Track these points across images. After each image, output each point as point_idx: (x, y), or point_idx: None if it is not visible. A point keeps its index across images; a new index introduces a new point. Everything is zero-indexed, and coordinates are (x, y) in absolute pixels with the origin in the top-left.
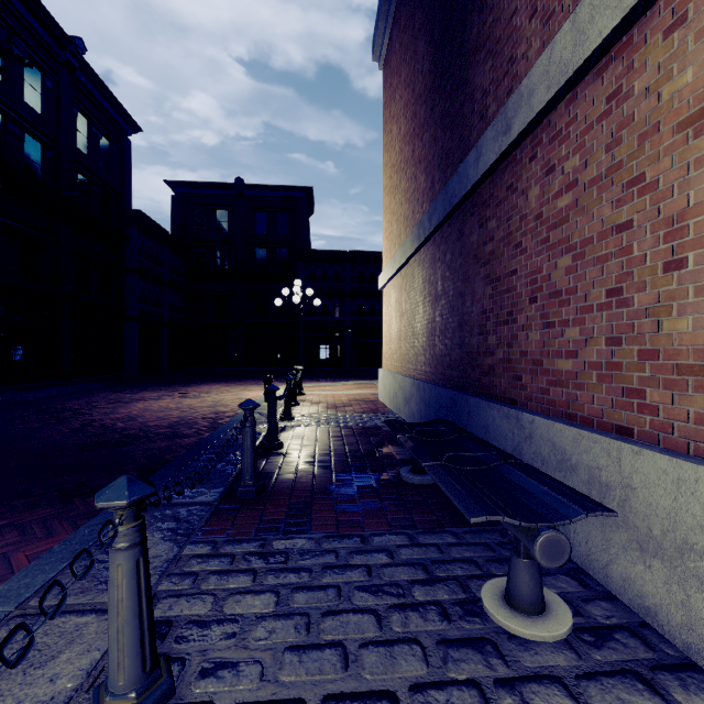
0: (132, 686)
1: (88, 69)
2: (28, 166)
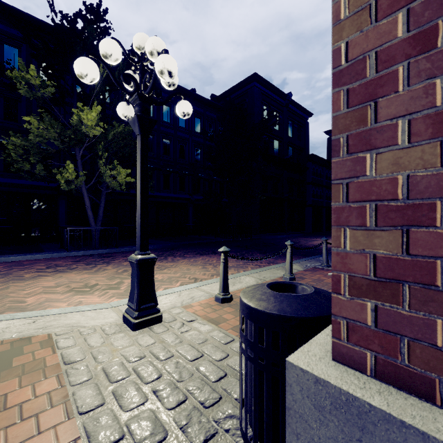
0: (325, 263)
1: (292, 102)
2: (274, 152)
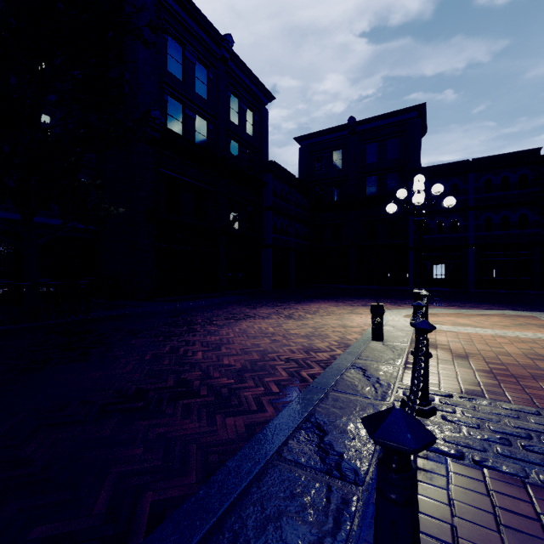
0: None
1: (236, 59)
2: (198, 139)
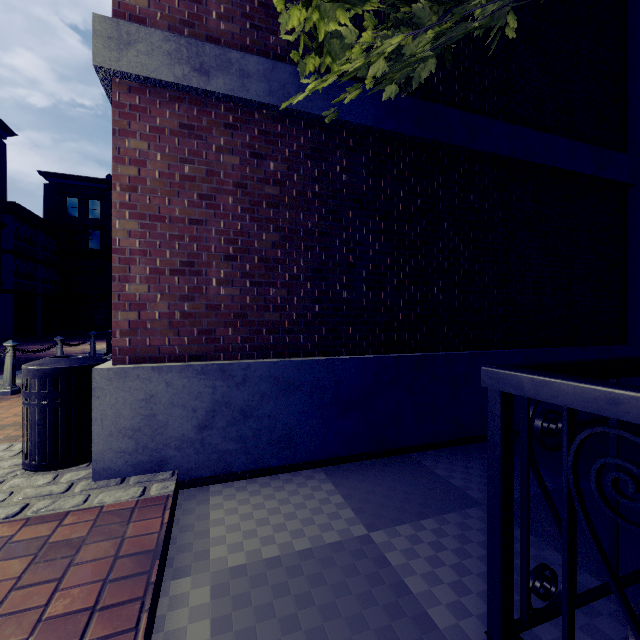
0: None
1: None
2: None
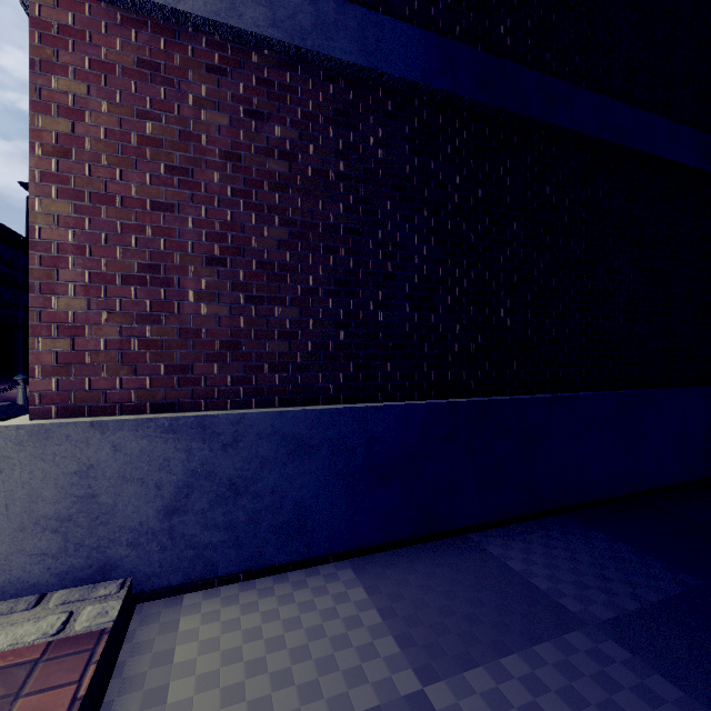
0: None
1: None
2: None
